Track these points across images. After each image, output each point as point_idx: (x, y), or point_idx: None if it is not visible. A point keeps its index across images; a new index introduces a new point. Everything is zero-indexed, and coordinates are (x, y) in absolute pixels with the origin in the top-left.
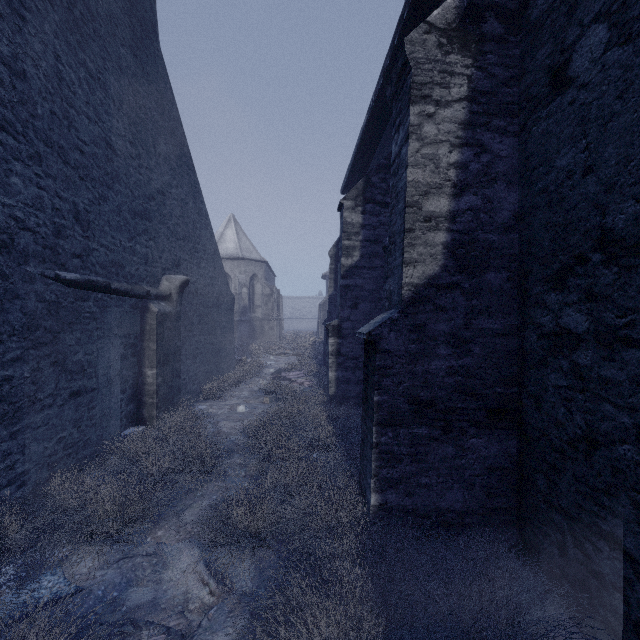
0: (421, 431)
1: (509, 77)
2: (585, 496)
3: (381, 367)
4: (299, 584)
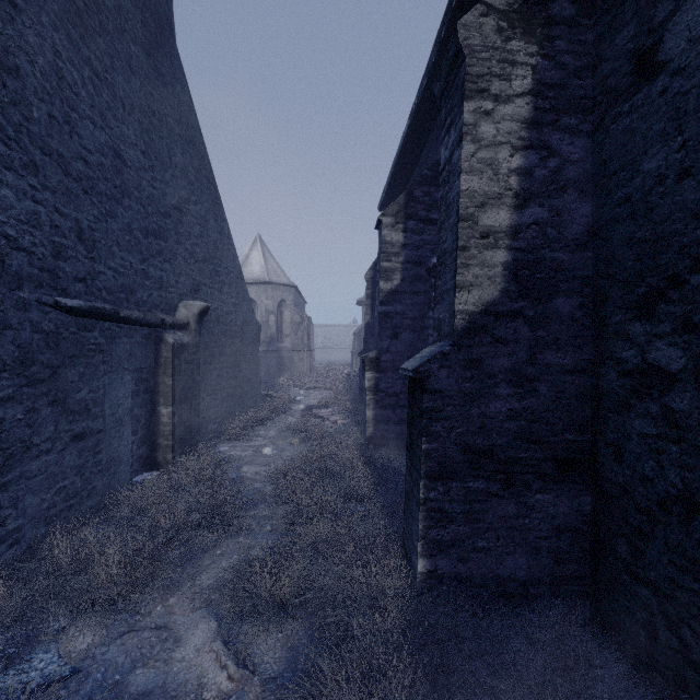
0: (477, 485)
1: (581, 67)
2: (681, 570)
3: (430, 410)
4: (334, 676)
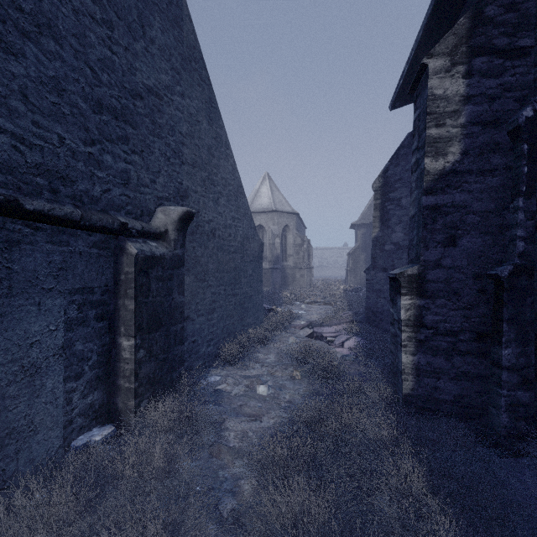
0: None
1: None
2: None
3: None
4: None
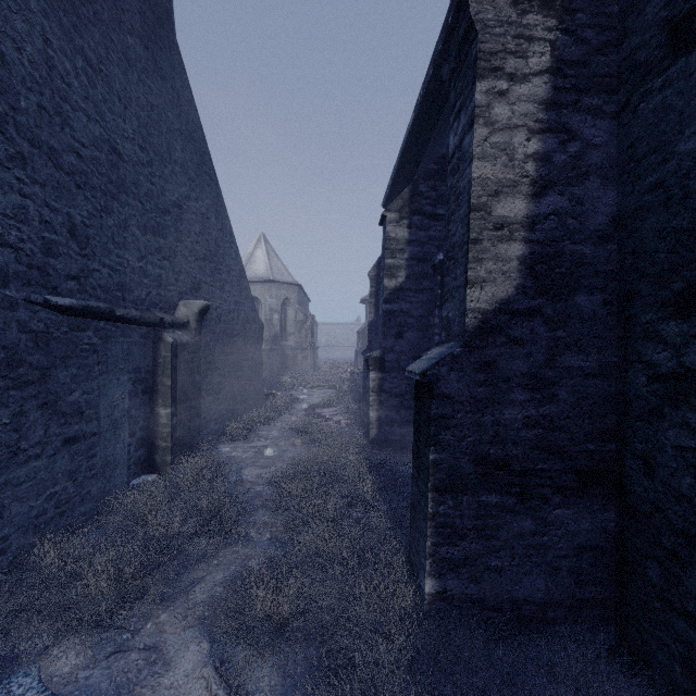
0: (490, 499)
1: (605, 42)
2: None
3: (439, 416)
4: None
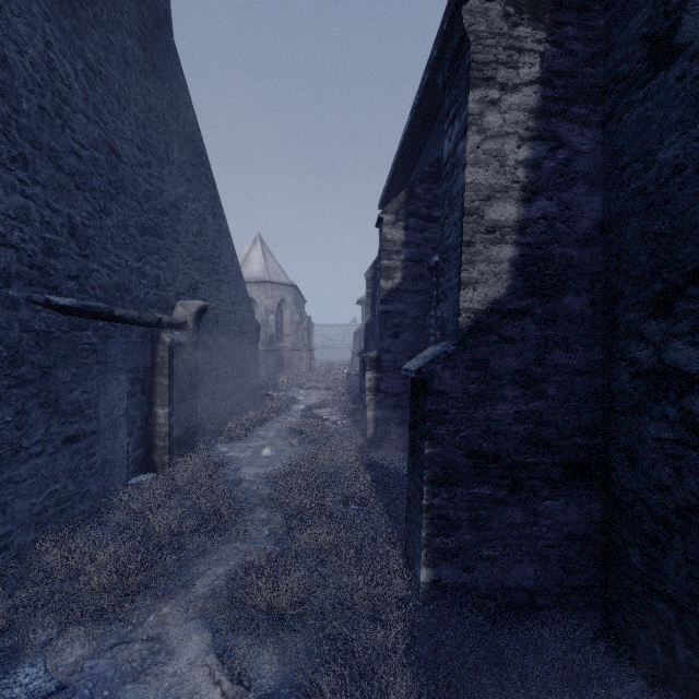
0: (483, 491)
1: (592, 54)
2: None
3: (433, 412)
4: (333, 698)
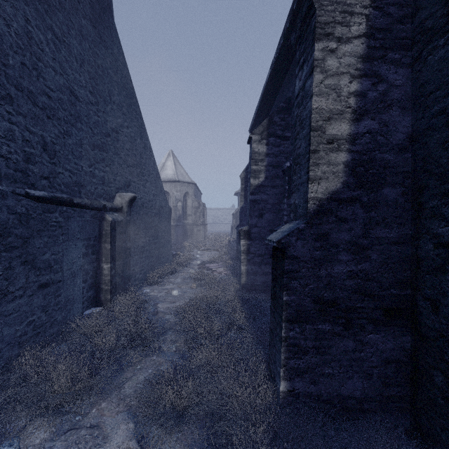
0: (324, 327)
1: (403, 15)
2: None
3: (289, 271)
4: None
